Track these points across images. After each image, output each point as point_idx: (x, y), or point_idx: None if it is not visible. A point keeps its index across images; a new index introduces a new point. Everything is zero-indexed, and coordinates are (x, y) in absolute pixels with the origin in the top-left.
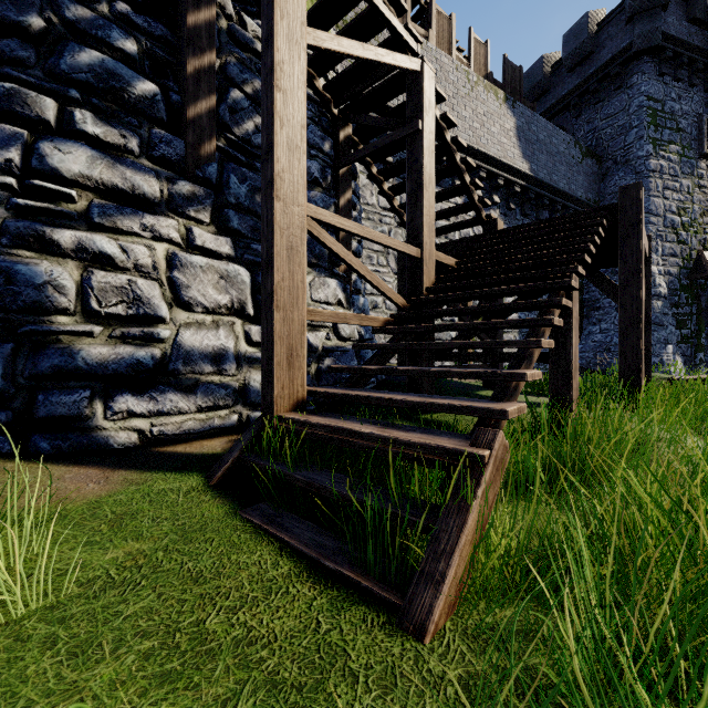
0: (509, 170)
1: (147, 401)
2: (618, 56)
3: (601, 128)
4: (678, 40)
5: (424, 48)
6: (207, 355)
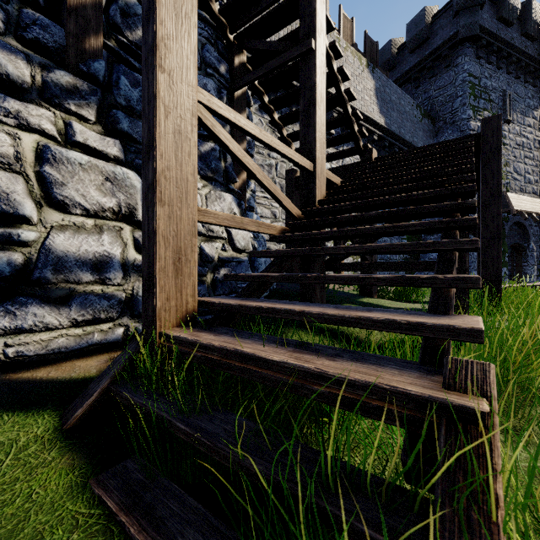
0: (370, 122)
1: (1, 315)
2: (448, 42)
3: (434, 97)
4: (490, 32)
5: None
6: (86, 262)
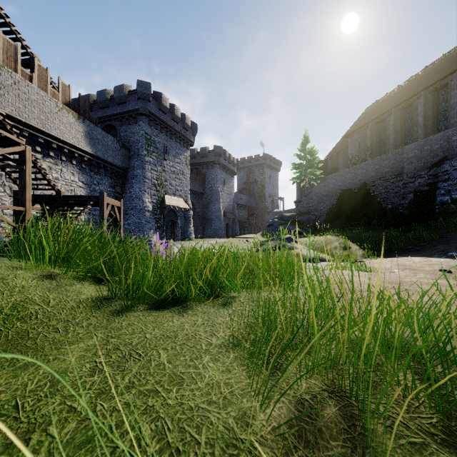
0: (81, 151)
1: None
2: (135, 111)
3: (130, 136)
4: (155, 115)
5: (29, 86)
6: None
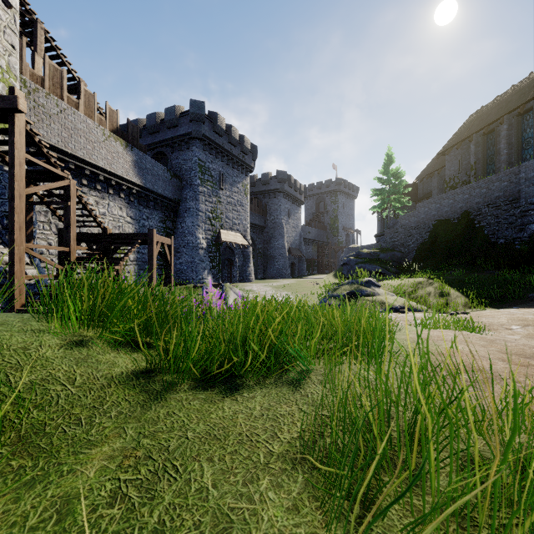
0: (129, 182)
1: None
2: (188, 135)
3: (182, 164)
4: (210, 138)
5: (76, 114)
6: None
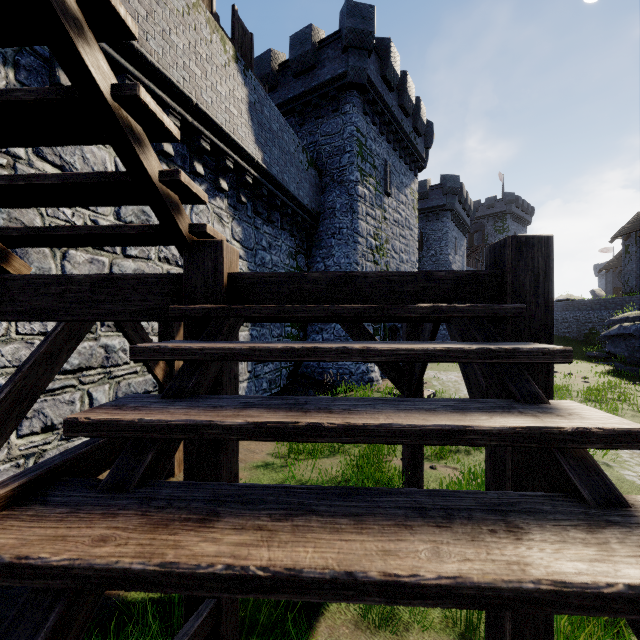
0: (240, 152)
1: None
2: (336, 80)
3: (321, 143)
4: (376, 89)
5: None
6: None
